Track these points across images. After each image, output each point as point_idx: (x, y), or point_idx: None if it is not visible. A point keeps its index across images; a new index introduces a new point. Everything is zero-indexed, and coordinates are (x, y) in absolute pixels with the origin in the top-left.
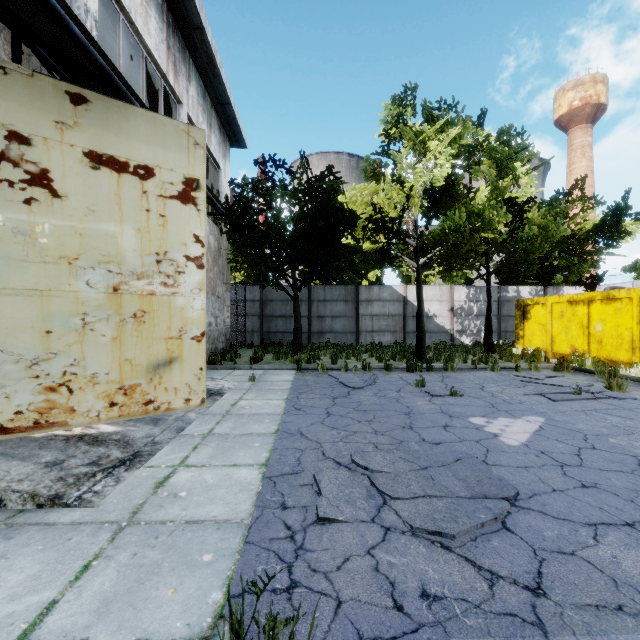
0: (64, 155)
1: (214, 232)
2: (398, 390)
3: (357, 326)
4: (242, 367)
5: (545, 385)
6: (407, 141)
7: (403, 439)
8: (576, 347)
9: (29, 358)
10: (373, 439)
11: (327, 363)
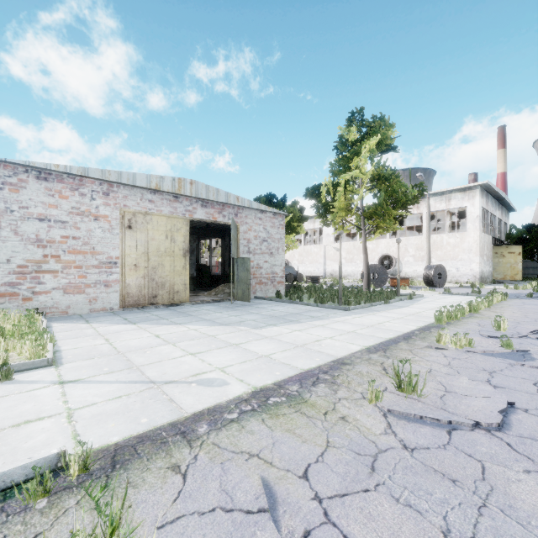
0: (505, 253)
1: None
2: None
3: None
4: (519, 281)
5: None
6: None
7: None
8: None
9: (502, 273)
10: None
11: None
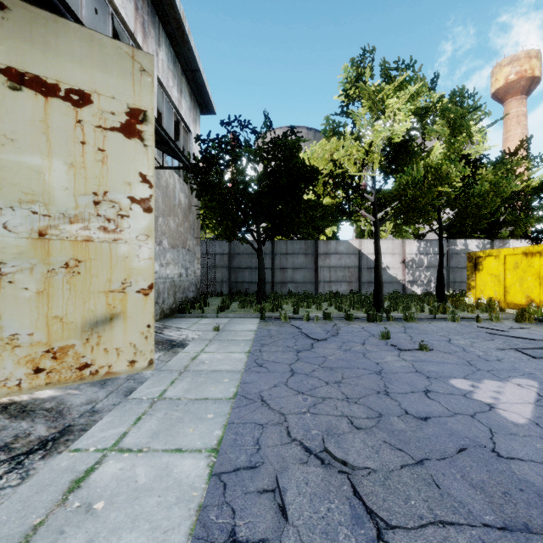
0: None
1: (184, 190)
2: (362, 342)
3: (316, 277)
4: (209, 316)
5: (514, 338)
6: (366, 100)
7: (381, 410)
8: (532, 297)
9: None
10: (346, 410)
11: (289, 312)
